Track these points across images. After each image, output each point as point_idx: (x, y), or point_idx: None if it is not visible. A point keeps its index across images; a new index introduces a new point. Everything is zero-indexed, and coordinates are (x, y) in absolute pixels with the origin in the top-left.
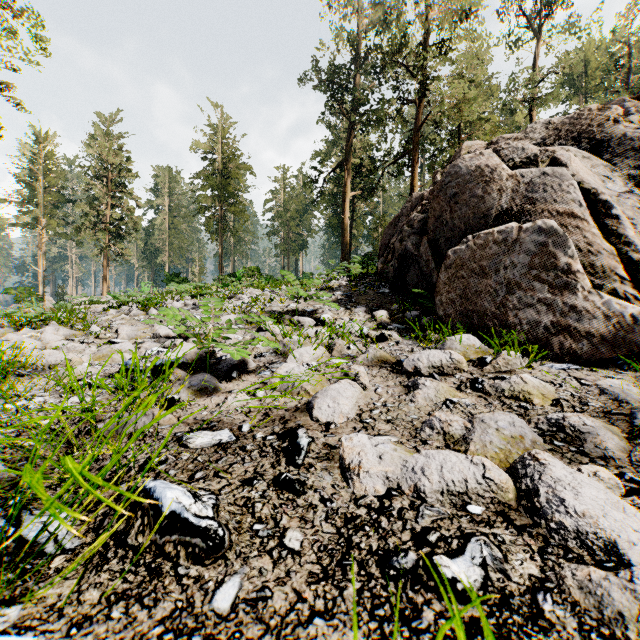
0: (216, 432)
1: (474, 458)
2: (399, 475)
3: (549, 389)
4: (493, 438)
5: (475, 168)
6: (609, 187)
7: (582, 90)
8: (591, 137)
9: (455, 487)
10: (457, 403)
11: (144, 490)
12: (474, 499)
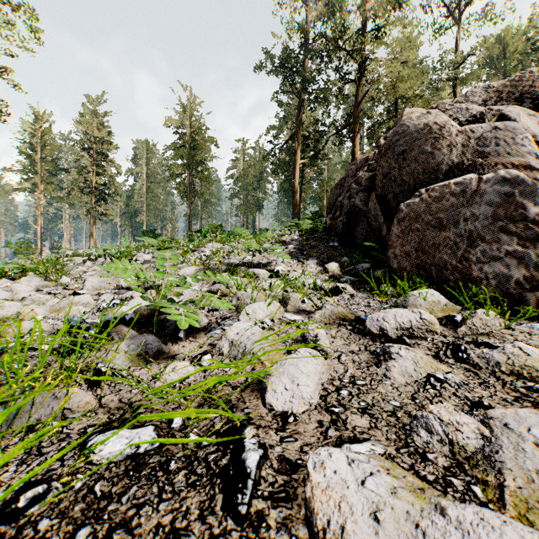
0: (136, 431)
1: None
2: None
3: None
4: (537, 464)
5: (423, 126)
6: None
7: (501, 70)
8: (533, 97)
9: None
10: (444, 381)
11: None
12: None
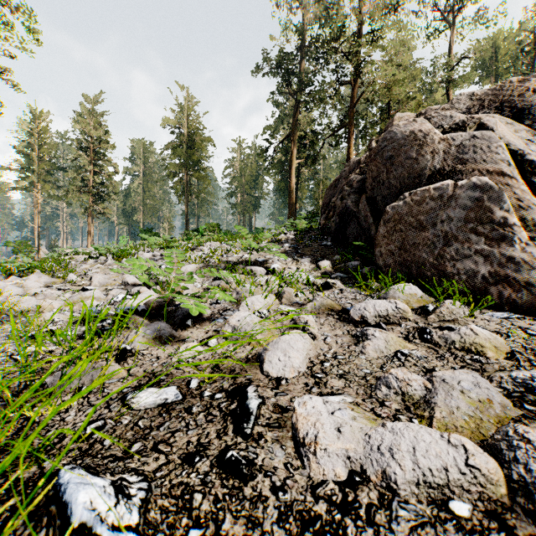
0: (162, 389)
1: (451, 437)
2: (362, 454)
3: (500, 341)
4: (459, 403)
5: (409, 133)
6: (532, 149)
7: (493, 73)
8: (512, 106)
9: (433, 477)
10: (408, 355)
11: (54, 487)
12: (457, 493)
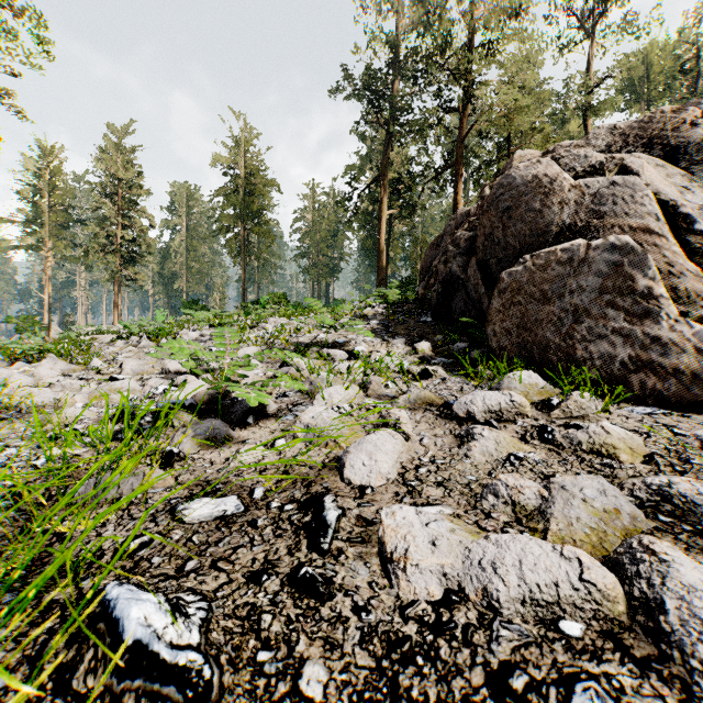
0: (220, 499)
1: (565, 549)
2: (460, 571)
3: (638, 441)
4: (580, 513)
5: (532, 178)
6: (688, 199)
7: (644, 97)
8: (664, 143)
9: (542, 594)
10: (524, 459)
11: (102, 603)
12: (569, 612)
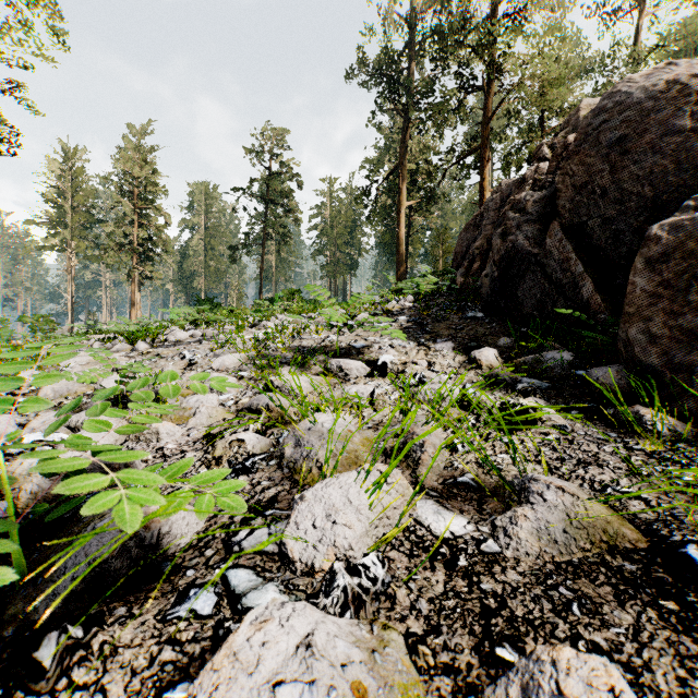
0: None
1: None
2: None
3: None
4: None
5: (665, 85)
6: None
7: None
8: None
9: None
10: None
11: None
12: None
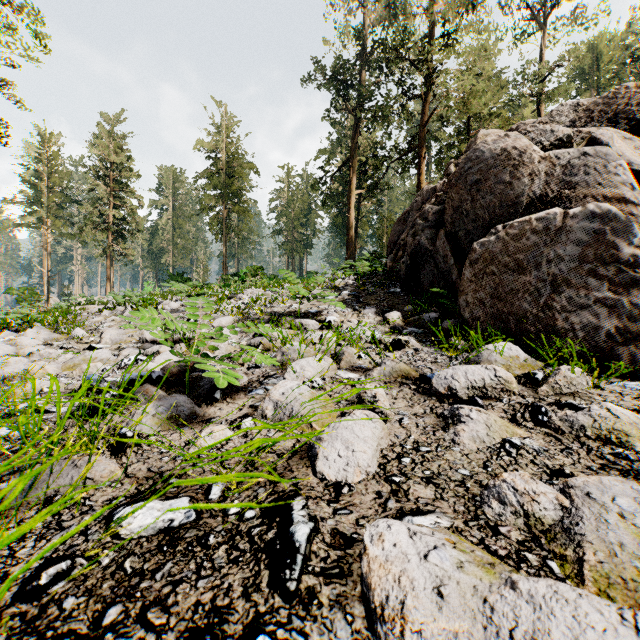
0: (169, 502)
1: (639, 621)
2: None
3: None
4: (622, 536)
5: (500, 151)
6: None
7: (594, 84)
8: (629, 117)
9: None
10: (521, 447)
11: None
12: None
